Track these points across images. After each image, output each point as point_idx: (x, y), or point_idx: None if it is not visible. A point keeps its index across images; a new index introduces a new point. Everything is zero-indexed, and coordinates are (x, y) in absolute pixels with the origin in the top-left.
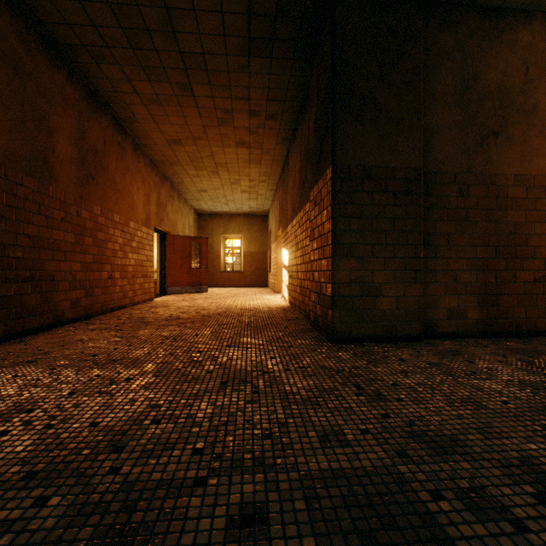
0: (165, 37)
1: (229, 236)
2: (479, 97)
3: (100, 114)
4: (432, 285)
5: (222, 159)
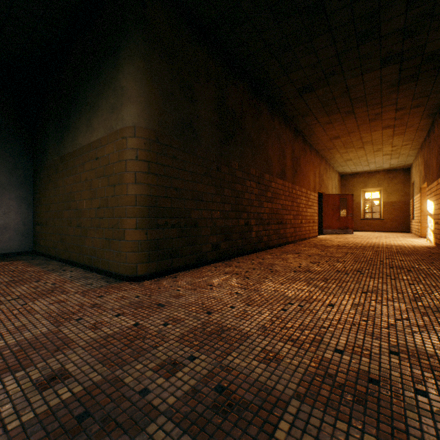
0: (342, 97)
1: (368, 190)
2: None
3: (297, 138)
4: None
5: (368, 139)
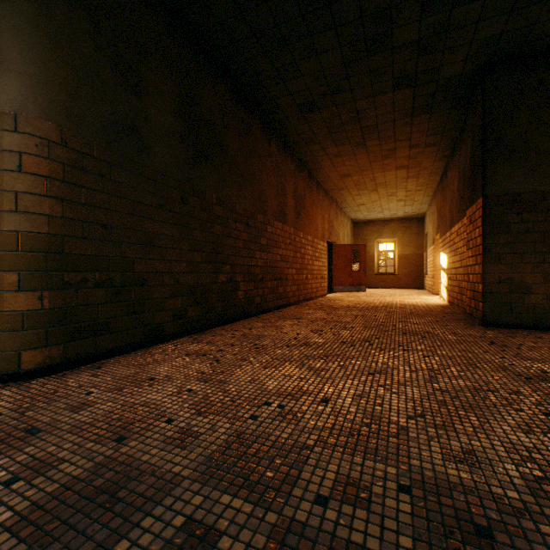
0: (352, 124)
1: (382, 241)
2: None
3: (302, 172)
4: None
5: (381, 180)
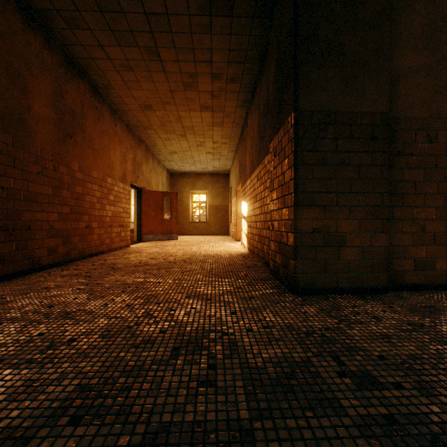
0: None
1: (197, 192)
2: None
3: (77, 80)
4: (398, 235)
5: (188, 122)
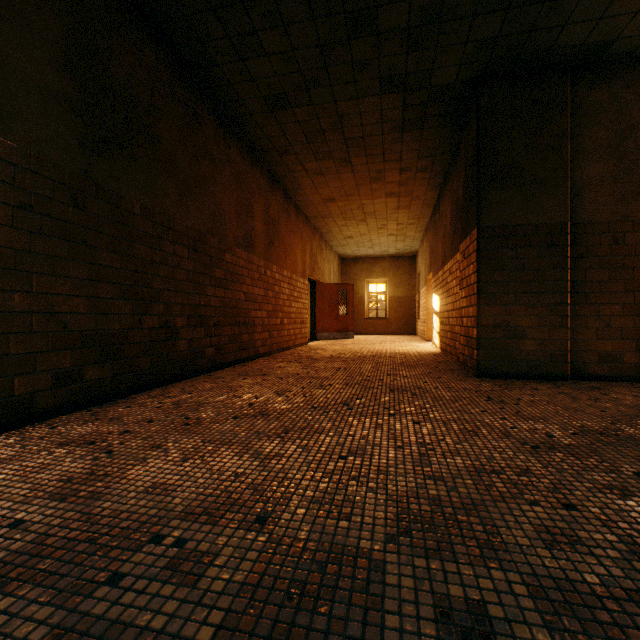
0: (334, 132)
1: (373, 281)
2: (637, 145)
3: (276, 190)
4: (581, 329)
5: (370, 208)
